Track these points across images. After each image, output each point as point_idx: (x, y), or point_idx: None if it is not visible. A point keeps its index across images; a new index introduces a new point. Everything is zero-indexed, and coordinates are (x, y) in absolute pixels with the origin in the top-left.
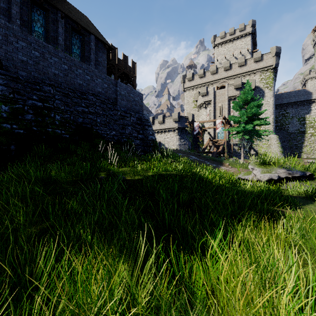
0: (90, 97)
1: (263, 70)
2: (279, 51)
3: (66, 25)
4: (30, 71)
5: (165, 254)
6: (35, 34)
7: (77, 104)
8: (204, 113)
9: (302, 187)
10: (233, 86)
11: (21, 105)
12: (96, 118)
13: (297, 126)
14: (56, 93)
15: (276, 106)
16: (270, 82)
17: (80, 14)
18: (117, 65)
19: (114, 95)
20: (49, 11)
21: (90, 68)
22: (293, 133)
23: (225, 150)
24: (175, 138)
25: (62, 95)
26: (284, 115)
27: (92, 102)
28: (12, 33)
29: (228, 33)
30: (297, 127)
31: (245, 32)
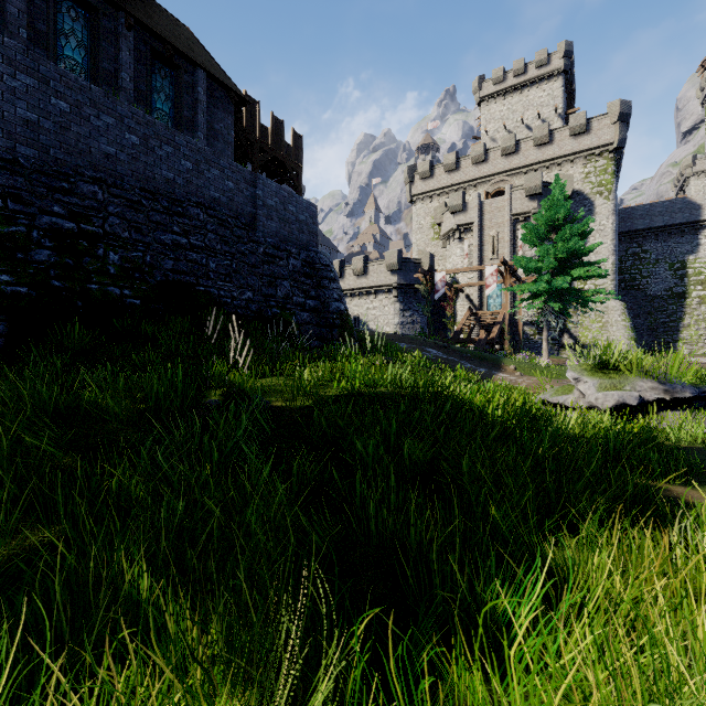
0: (193, 210)
1: (592, 155)
2: (627, 110)
3: (139, 45)
4: (47, 146)
5: (368, 629)
6: (65, 64)
7: (161, 227)
8: (456, 253)
9: (703, 425)
10: (523, 191)
11: (24, 228)
12: (207, 260)
13: (668, 281)
14: (110, 200)
15: (619, 236)
16: (607, 181)
17: (173, 22)
18: (258, 142)
19: (251, 207)
20: (99, 12)
21: (193, 143)
22: (657, 297)
23: (506, 336)
24: (391, 307)
25: (126, 204)
26: (637, 257)
27: (196, 224)
28: (2, 55)
29: (512, 71)
30: (669, 283)
31: (550, 69)
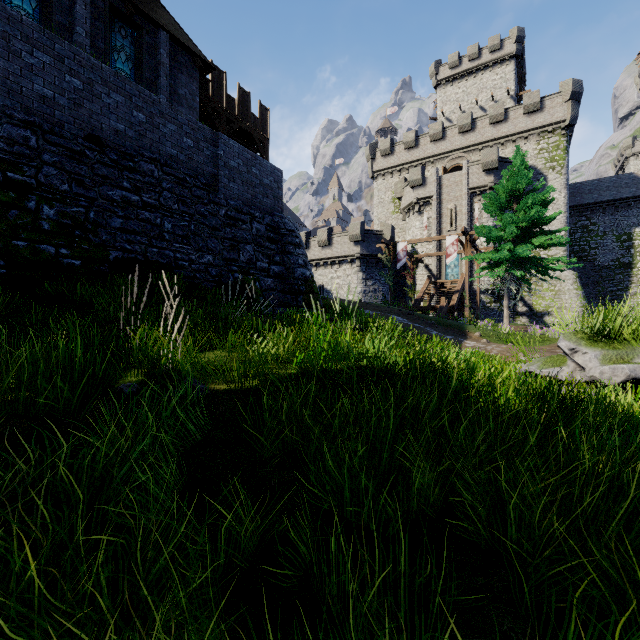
0: (146, 165)
1: (545, 132)
2: (579, 89)
3: (96, 0)
4: None
5: None
6: None
7: (108, 181)
8: (416, 225)
9: None
10: (479, 166)
11: None
12: (162, 220)
13: (615, 252)
14: (46, 148)
15: (569, 210)
16: (559, 156)
17: None
18: (225, 112)
19: (212, 168)
20: None
21: (147, 94)
22: (605, 267)
23: (467, 304)
24: (355, 277)
25: (66, 153)
26: (586, 230)
27: (150, 181)
28: None
29: (467, 56)
30: (616, 254)
31: (503, 53)
